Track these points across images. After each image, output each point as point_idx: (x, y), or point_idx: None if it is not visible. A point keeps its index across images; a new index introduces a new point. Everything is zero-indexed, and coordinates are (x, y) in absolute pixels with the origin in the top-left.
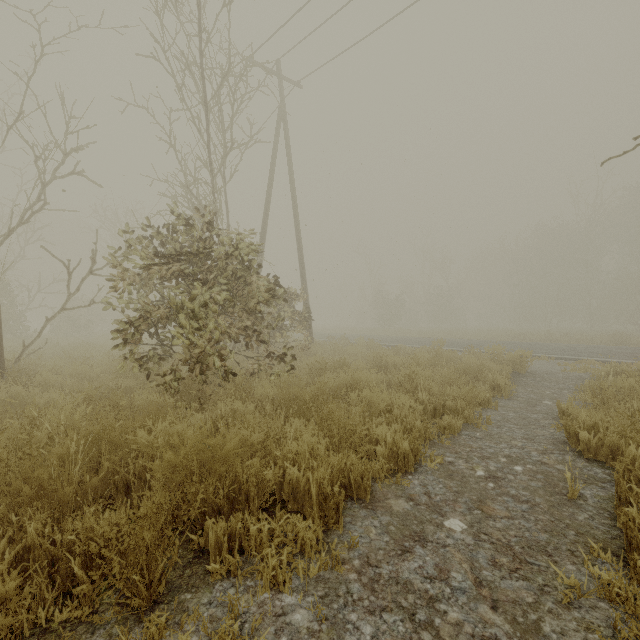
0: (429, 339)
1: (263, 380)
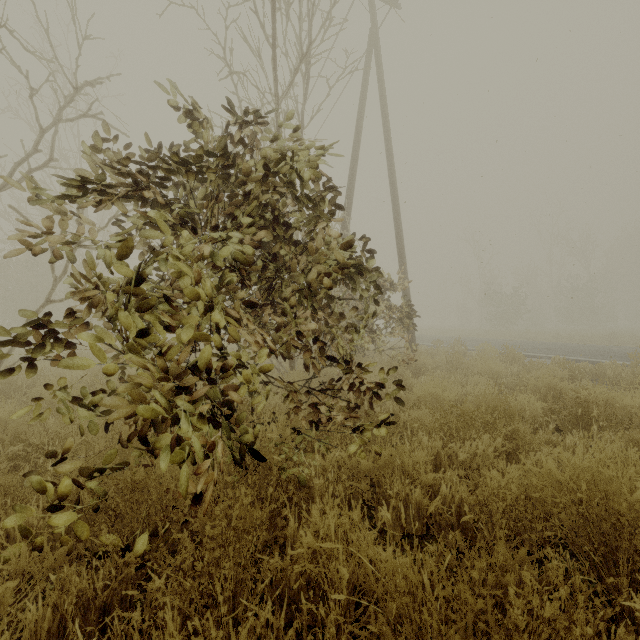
0: (589, 347)
1: (334, 451)
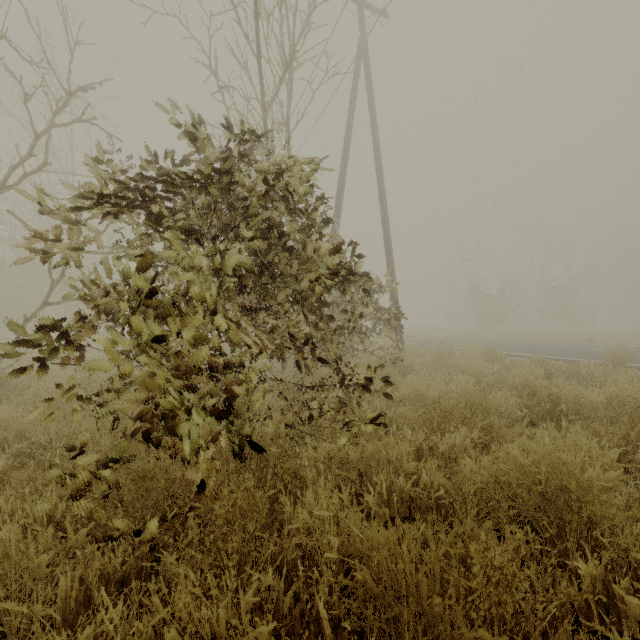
0: (568, 346)
1: (325, 444)
